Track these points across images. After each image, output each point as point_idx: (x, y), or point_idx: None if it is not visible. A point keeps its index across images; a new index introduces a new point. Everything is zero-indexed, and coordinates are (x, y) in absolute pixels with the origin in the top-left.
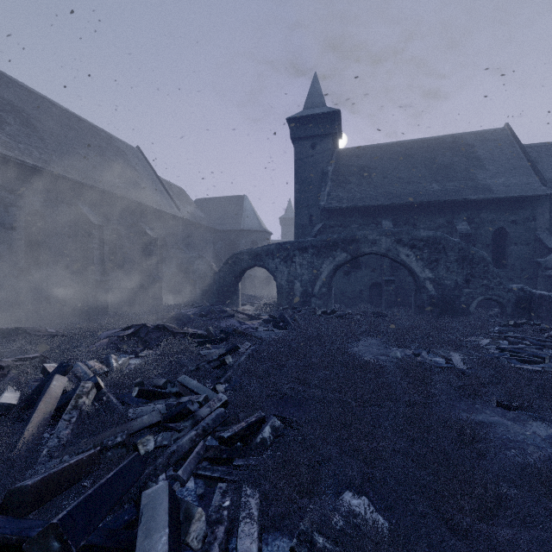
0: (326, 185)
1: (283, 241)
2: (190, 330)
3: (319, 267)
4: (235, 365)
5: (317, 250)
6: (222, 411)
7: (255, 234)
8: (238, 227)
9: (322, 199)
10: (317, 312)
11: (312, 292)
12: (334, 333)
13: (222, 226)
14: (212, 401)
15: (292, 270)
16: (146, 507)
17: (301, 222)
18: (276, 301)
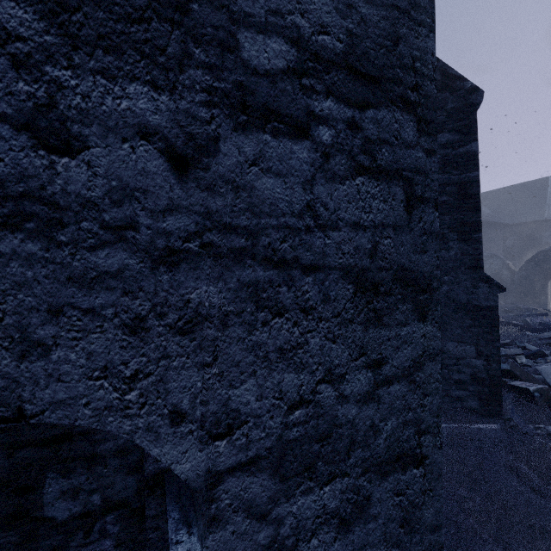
0: None
1: None
2: (503, 320)
3: None
4: None
5: None
6: None
7: None
8: (539, 217)
9: None
10: None
11: None
12: None
13: (513, 219)
14: None
15: None
16: (541, 370)
17: None
18: None
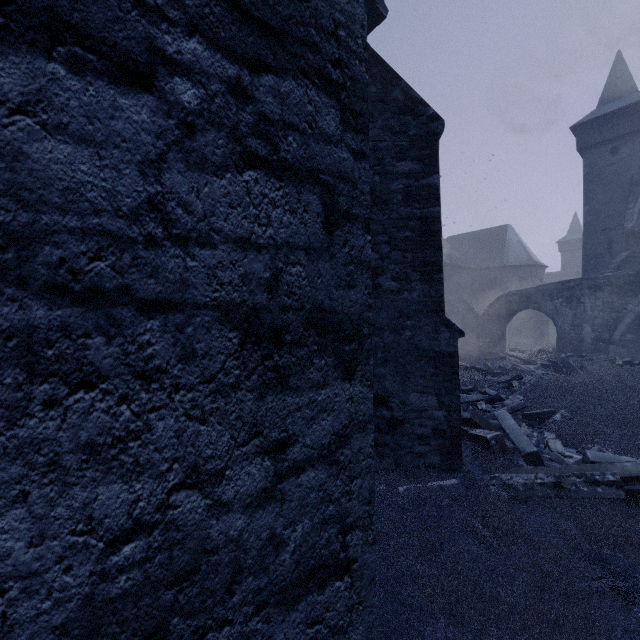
0: (636, 200)
1: (563, 273)
2: (468, 365)
3: (621, 308)
4: (521, 389)
5: (618, 287)
6: (522, 402)
7: (523, 269)
8: (499, 263)
9: (628, 220)
10: (617, 361)
11: (610, 339)
12: (637, 381)
13: (478, 264)
14: (512, 398)
15: (579, 312)
16: (498, 415)
17: (593, 251)
18: (555, 348)
